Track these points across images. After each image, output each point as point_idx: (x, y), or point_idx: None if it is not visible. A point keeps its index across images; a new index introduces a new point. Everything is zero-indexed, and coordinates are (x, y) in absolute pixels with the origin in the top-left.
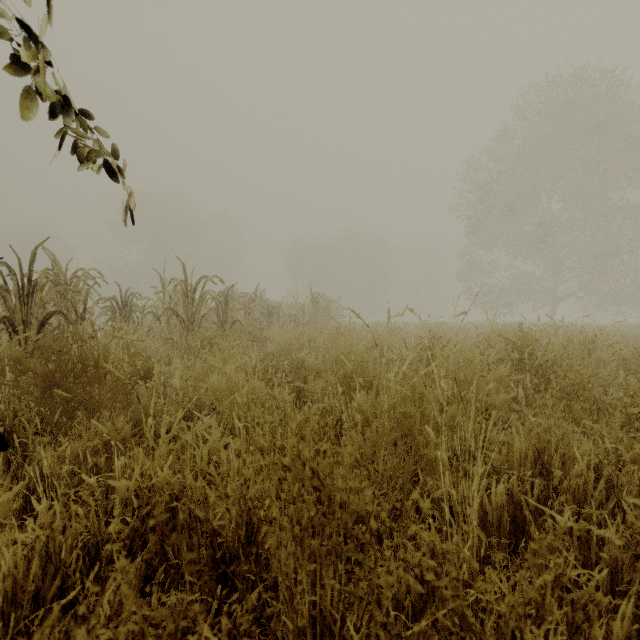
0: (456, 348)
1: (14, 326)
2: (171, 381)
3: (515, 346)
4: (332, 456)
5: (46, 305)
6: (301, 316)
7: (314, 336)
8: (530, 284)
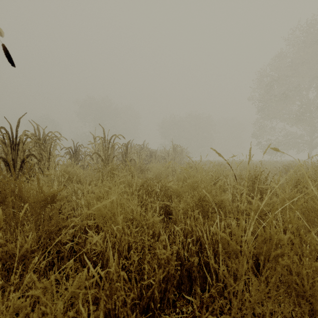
0: (314, 185)
1: (7, 162)
2: (78, 201)
3: None
4: None
5: (31, 151)
6: (167, 157)
7: (175, 168)
8: (295, 139)
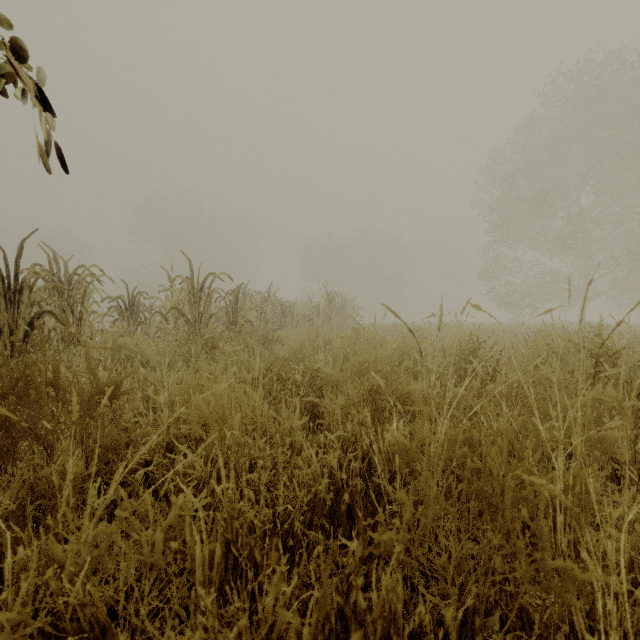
0: (537, 361)
1: None
2: (154, 397)
3: (591, 354)
4: (378, 609)
5: (42, 304)
6: (316, 316)
7: (330, 338)
8: (557, 282)
